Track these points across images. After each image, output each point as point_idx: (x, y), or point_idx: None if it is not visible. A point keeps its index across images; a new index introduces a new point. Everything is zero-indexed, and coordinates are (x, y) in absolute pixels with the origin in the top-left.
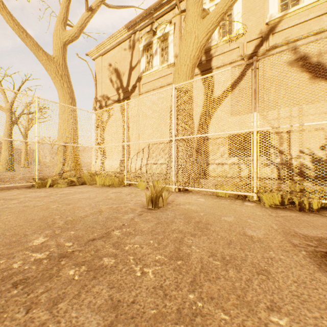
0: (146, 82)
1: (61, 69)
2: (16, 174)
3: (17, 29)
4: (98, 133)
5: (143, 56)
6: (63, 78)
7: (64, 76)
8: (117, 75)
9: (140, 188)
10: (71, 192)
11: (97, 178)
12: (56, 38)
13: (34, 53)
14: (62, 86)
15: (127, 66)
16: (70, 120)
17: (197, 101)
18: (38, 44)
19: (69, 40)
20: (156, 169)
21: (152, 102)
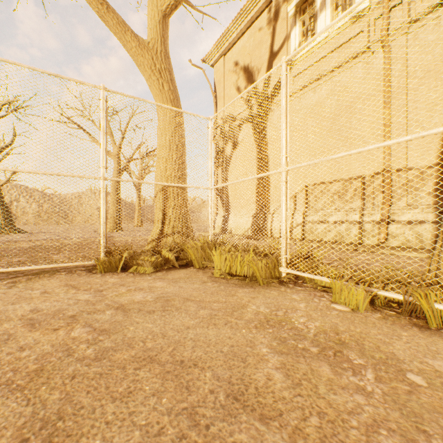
0: (302, 70)
1: (158, 60)
2: (117, 236)
3: (94, 0)
4: (218, 175)
5: (295, 25)
6: (161, 75)
7: (163, 71)
8: (247, 77)
9: (342, 301)
10: (147, 300)
11: (214, 256)
12: (151, 7)
13: (120, 40)
14: (161, 89)
15: (264, 56)
16: (172, 146)
17: (441, 71)
18: (124, 22)
19: (171, 4)
20: (409, 244)
21: (314, 105)
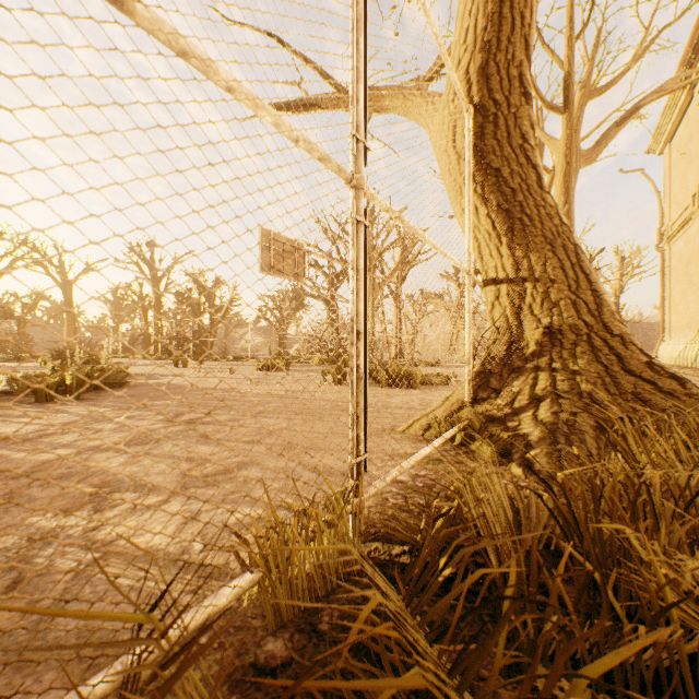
0: None
1: None
2: None
3: None
4: (664, 292)
5: None
6: None
7: None
8: (682, 174)
9: None
10: None
11: None
12: None
13: None
14: None
15: (691, 153)
16: None
17: None
18: None
19: None
20: None
21: None
